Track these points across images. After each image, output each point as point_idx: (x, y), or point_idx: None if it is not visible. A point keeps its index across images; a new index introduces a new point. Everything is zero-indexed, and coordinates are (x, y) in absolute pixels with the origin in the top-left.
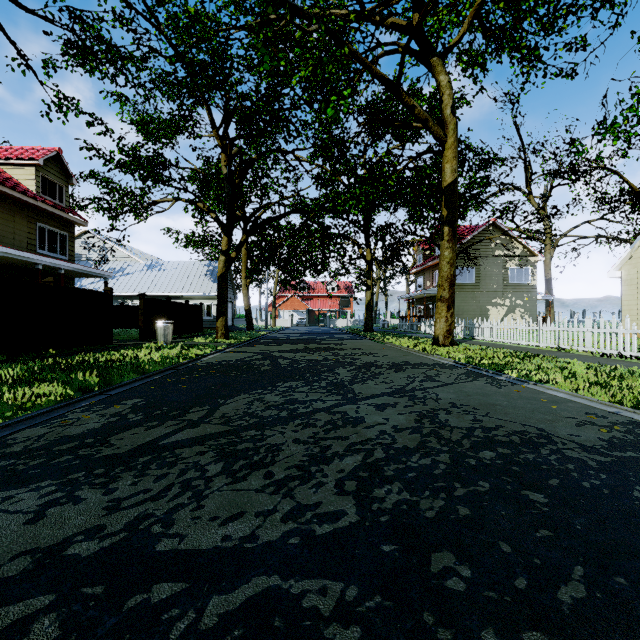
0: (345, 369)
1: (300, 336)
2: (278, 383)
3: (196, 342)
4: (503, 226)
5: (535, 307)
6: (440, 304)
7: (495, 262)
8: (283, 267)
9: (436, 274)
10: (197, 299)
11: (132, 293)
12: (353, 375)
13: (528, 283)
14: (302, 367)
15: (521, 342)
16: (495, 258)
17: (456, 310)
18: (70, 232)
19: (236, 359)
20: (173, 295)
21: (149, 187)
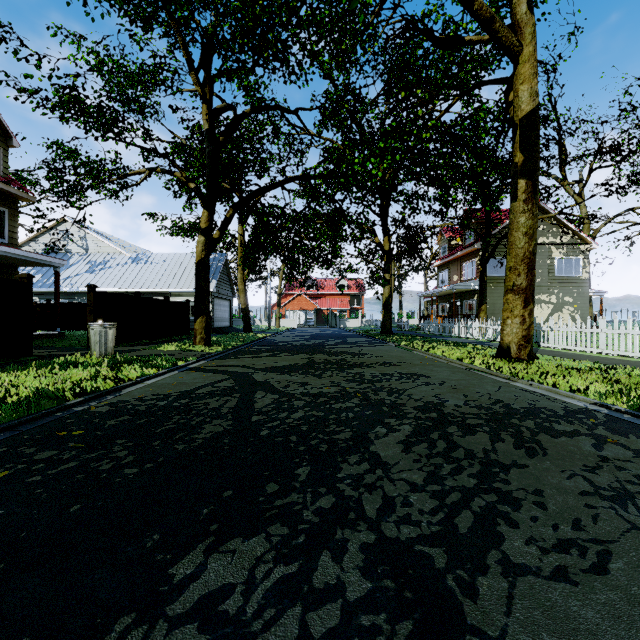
0: (393, 437)
1: (305, 340)
2: (187, 555)
3: (160, 351)
4: (549, 208)
5: (587, 305)
6: (512, 297)
7: (538, 251)
8: (286, 259)
9: (466, 266)
10: (187, 296)
11: (112, 289)
12: (429, 477)
13: (579, 276)
14: (294, 425)
15: (637, 354)
16: (538, 246)
17: (491, 308)
18: (11, 208)
19: (181, 391)
20: (159, 291)
21: (95, 138)
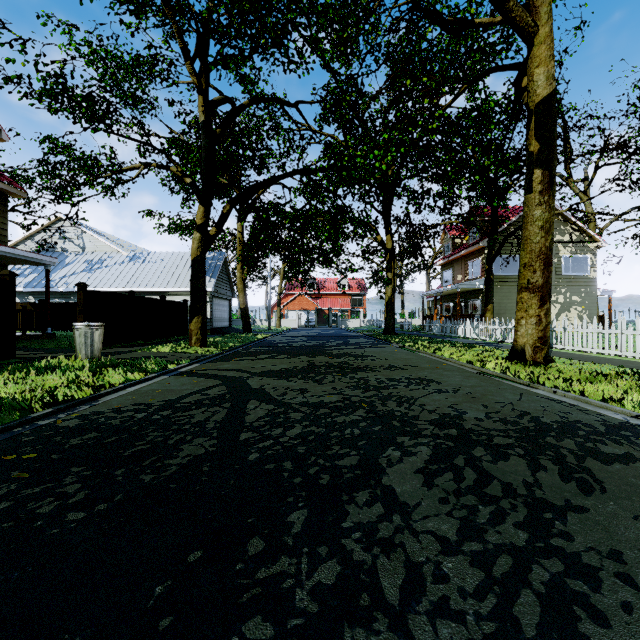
0: (410, 463)
1: (306, 341)
2: None
3: (153, 353)
4: (556, 205)
5: (595, 304)
6: (527, 295)
7: None
8: (287, 257)
9: (470, 265)
10: (185, 295)
11: (108, 288)
12: (464, 528)
13: (587, 275)
14: (290, 446)
15: None
16: None
17: (497, 308)
18: None
19: (165, 400)
20: (157, 291)
21: (84, 128)
